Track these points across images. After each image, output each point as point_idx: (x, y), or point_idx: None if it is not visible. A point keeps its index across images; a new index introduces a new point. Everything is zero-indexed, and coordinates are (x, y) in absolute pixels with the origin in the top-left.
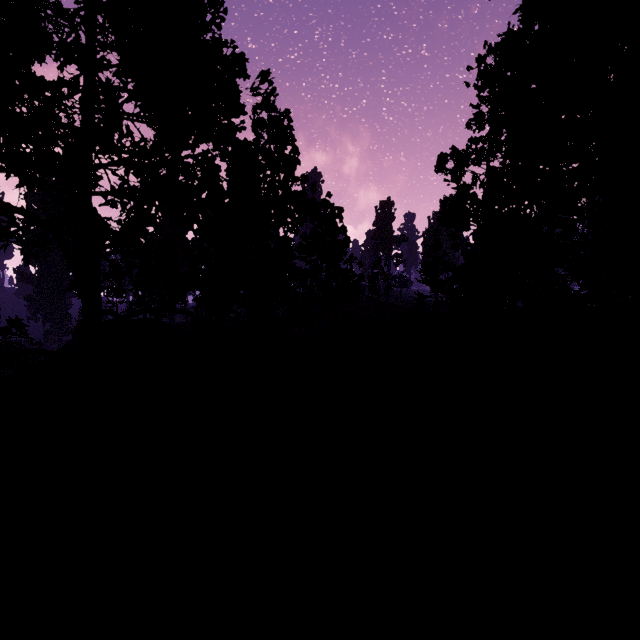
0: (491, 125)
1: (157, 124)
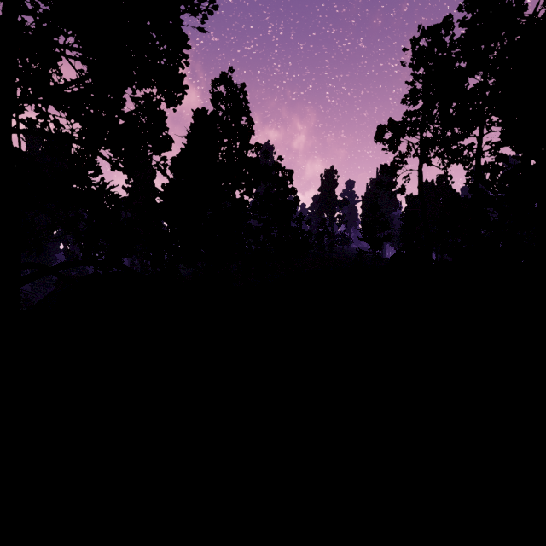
0: (424, 100)
1: (93, 61)
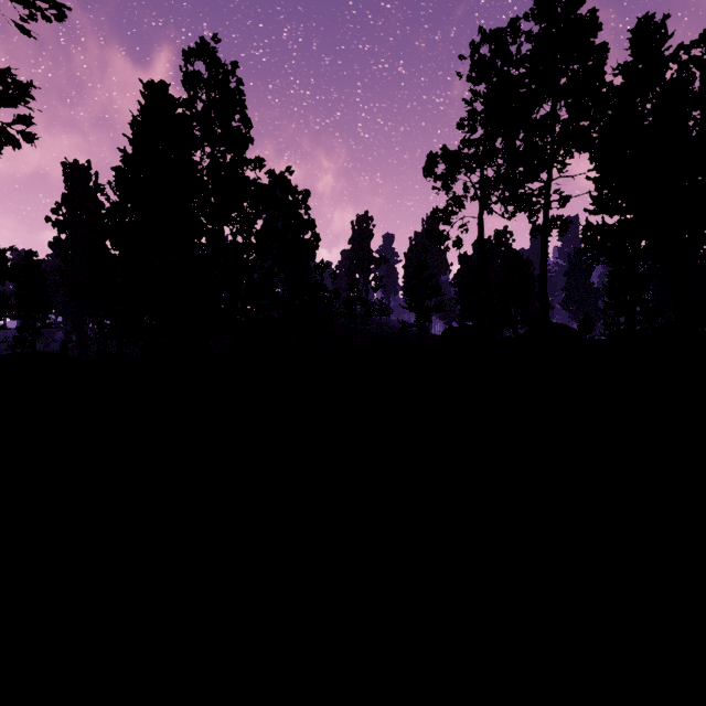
0: (486, 126)
1: None
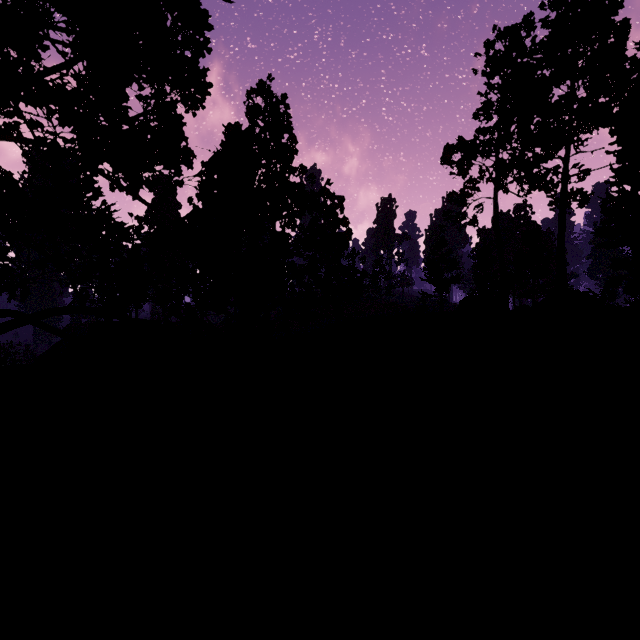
0: (500, 114)
1: None
